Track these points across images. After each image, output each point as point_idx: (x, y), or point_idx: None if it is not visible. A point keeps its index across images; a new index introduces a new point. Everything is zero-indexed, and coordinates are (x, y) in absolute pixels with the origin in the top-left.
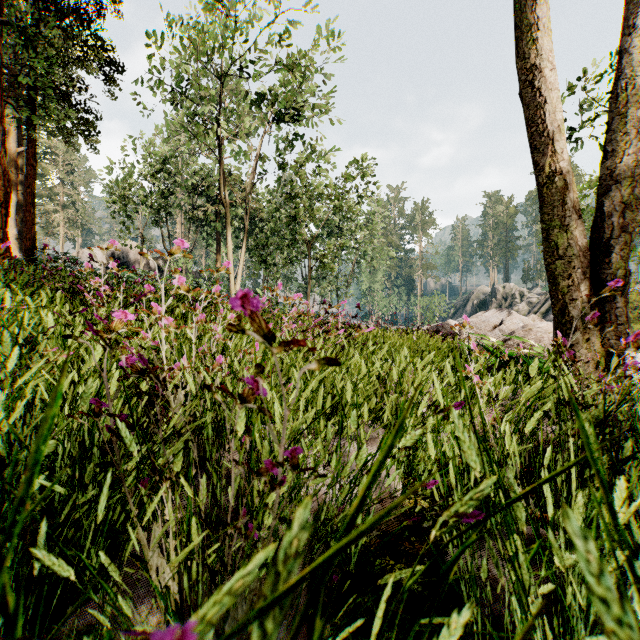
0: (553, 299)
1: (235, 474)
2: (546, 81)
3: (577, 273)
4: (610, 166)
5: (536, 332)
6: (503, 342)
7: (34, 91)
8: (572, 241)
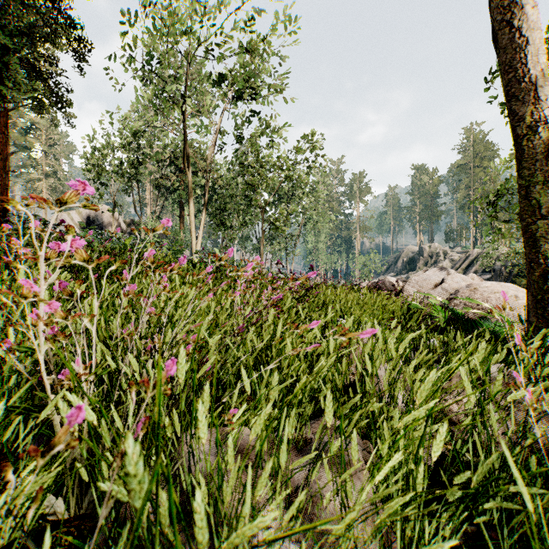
0: (531, 263)
1: None
2: (526, 20)
3: None
4: None
5: (482, 292)
6: (448, 300)
7: (6, 64)
8: None
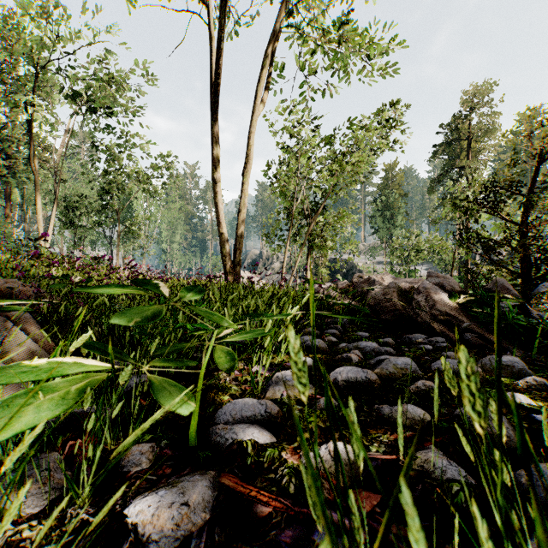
0: (223, 267)
1: None
2: (220, 208)
3: (228, 260)
4: (237, 232)
5: None
6: None
7: None
8: (226, 252)
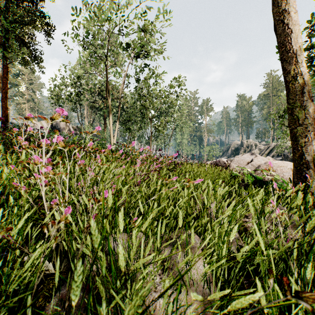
0: (294, 150)
1: None
2: (291, 20)
3: (310, 134)
4: None
5: (273, 166)
6: (254, 171)
7: (7, 39)
8: (307, 115)
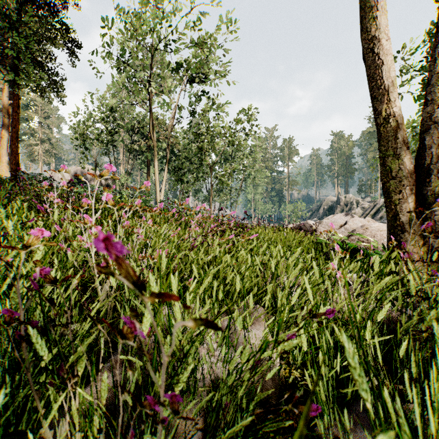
0: (387, 208)
1: (121, 397)
2: (383, 48)
3: (406, 189)
4: (429, 111)
5: (371, 230)
6: (347, 237)
7: (18, 60)
8: (402, 166)
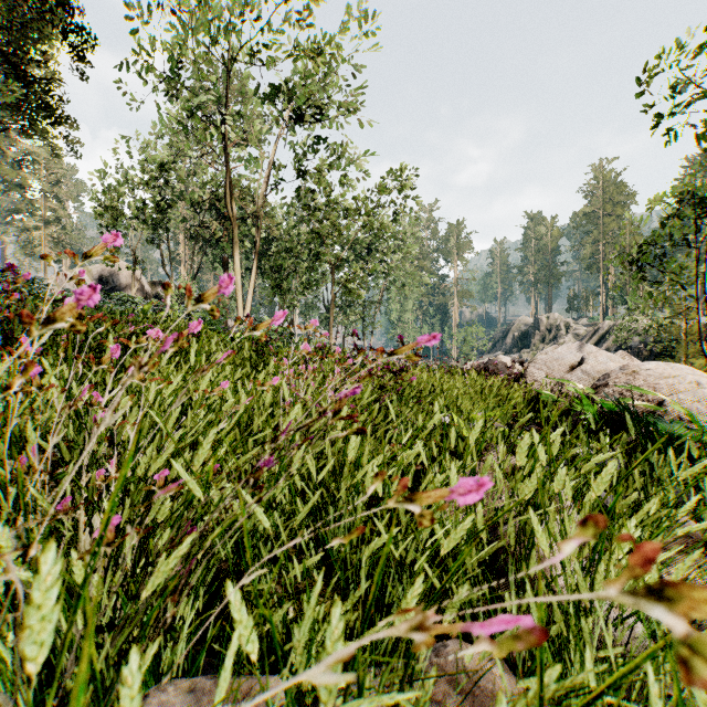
0: None
1: None
2: None
3: None
4: None
5: (646, 376)
6: (594, 389)
7: None
8: None
